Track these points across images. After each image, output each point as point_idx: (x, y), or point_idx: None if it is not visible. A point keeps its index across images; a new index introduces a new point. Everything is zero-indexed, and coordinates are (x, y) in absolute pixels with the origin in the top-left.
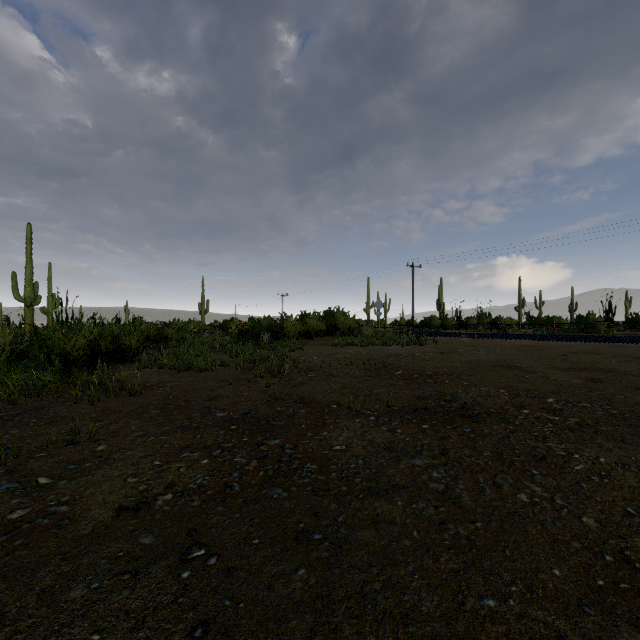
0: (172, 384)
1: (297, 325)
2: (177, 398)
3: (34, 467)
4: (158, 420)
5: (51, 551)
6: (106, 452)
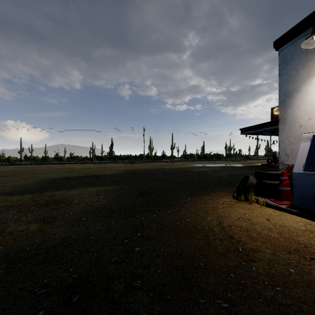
0: None
1: None
2: None
3: None
4: None
5: None
6: None
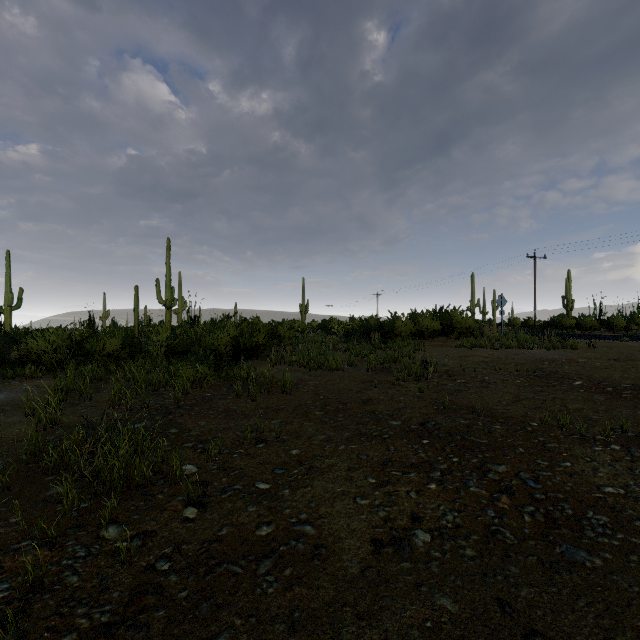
0: (313, 383)
1: (409, 324)
2: (328, 398)
3: (242, 467)
4: (329, 423)
5: (332, 596)
6: (302, 457)
